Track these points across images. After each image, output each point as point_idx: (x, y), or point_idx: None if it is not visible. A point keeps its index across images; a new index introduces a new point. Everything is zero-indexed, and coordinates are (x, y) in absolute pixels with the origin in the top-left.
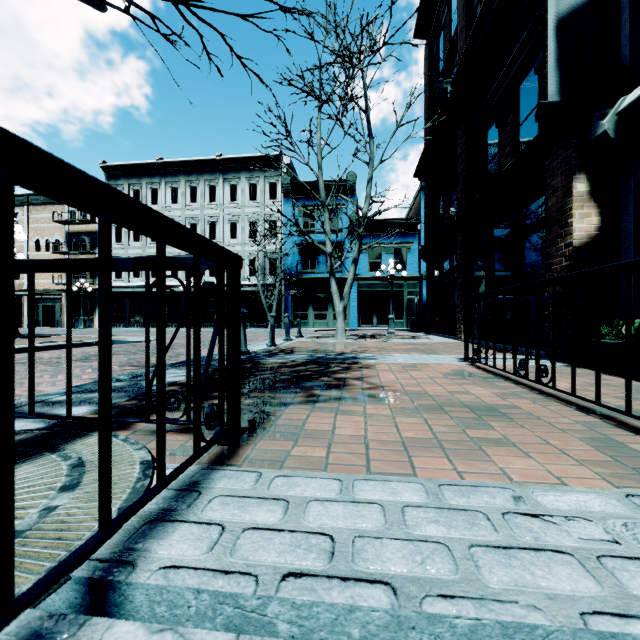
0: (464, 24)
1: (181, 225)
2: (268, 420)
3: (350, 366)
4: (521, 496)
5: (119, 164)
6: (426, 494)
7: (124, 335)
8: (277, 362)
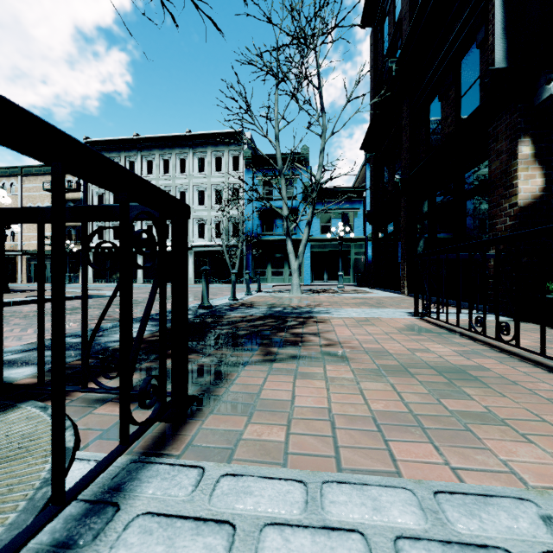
0: (407, 9)
1: (92, 149)
2: (222, 384)
3: (306, 320)
4: (551, 516)
5: (101, 140)
6: (421, 511)
7: (104, 290)
8: (237, 316)
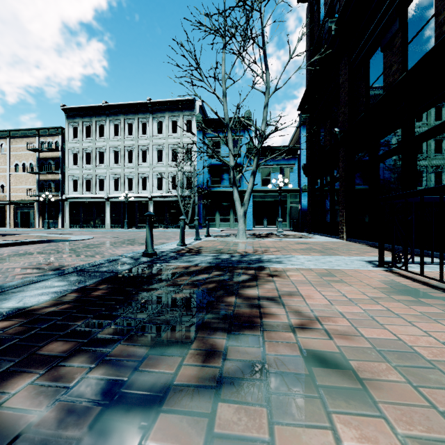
0: None
1: None
2: None
3: (258, 273)
4: None
5: (75, 107)
6: None
7: (73, 234)
8: (179, 266)
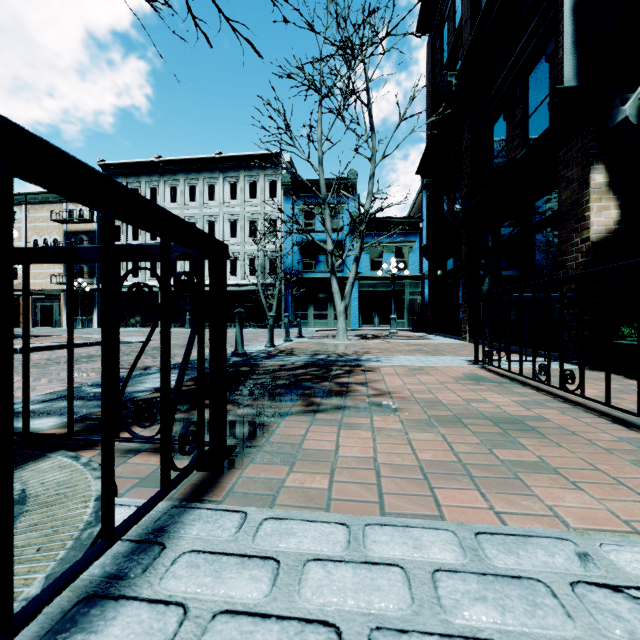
0: (469, 15)
1: (138, 195)
2: (261, 435)
3: (353, 369)
4: (587, 553)
5: (117, 162)
6: (461, 549)
7: (121, 335)
8: (275, 364)
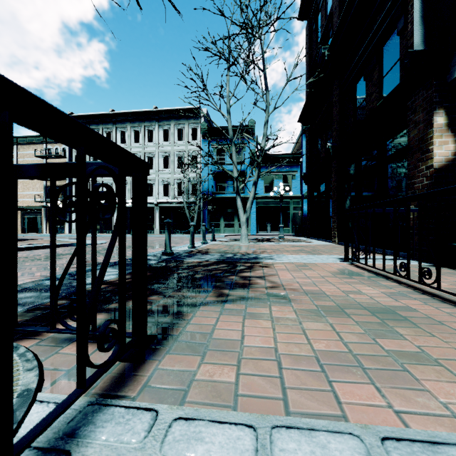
0: (338, 4)
1: (43, 101)
2: (178, 324)
3: (253, 265)
4: None
5: (82, 114)
6: None
7: None
8: (194, 261)
